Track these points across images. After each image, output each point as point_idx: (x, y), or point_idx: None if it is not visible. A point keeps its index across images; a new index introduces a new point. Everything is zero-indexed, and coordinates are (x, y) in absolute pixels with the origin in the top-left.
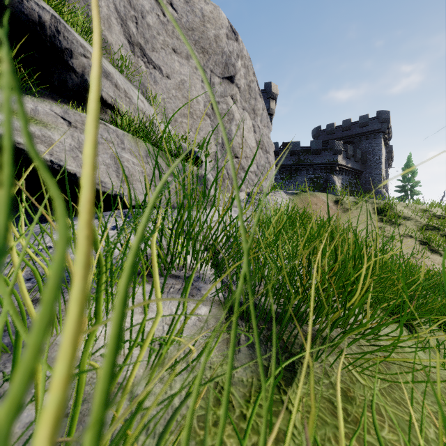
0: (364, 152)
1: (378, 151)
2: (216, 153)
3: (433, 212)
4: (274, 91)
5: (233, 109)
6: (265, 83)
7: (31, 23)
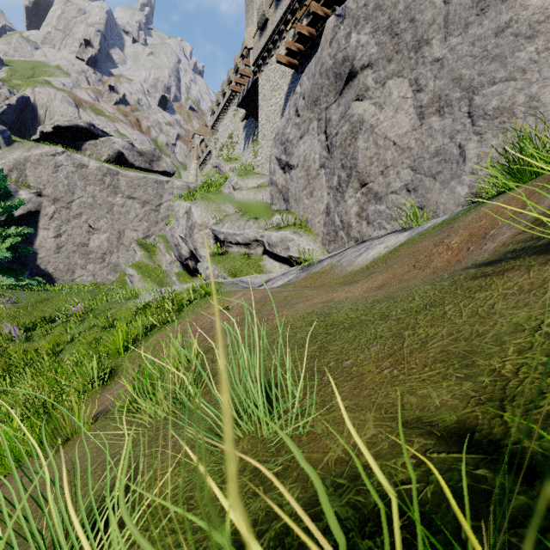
0: None
1: None
2: (328, 204)
3: None
4: None
5: (362, 112)
6: None
7: (213, 233)
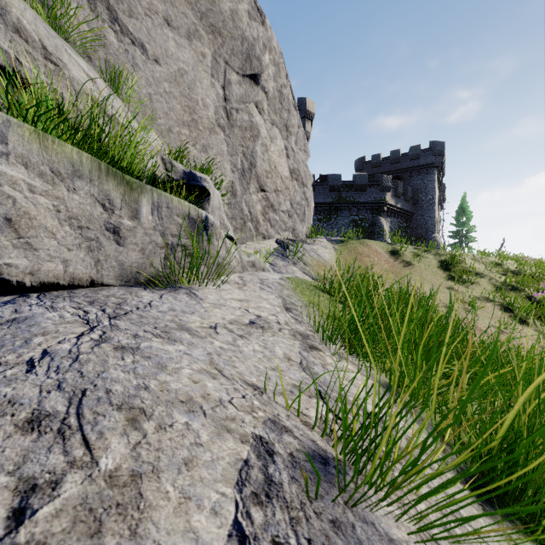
0: (415, 191)
1: (431, 189)
2: (233, 183)
3: (506, 266)
4: (310, 109)
5: (258, 122)
6: (299, 99)
7: None
